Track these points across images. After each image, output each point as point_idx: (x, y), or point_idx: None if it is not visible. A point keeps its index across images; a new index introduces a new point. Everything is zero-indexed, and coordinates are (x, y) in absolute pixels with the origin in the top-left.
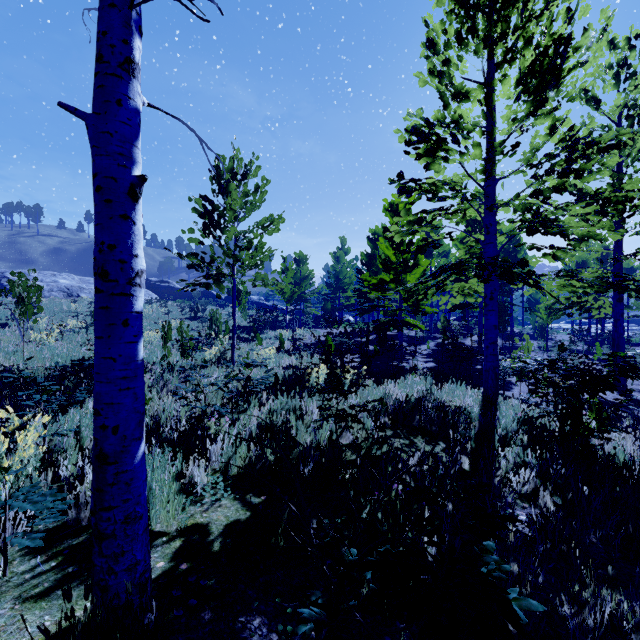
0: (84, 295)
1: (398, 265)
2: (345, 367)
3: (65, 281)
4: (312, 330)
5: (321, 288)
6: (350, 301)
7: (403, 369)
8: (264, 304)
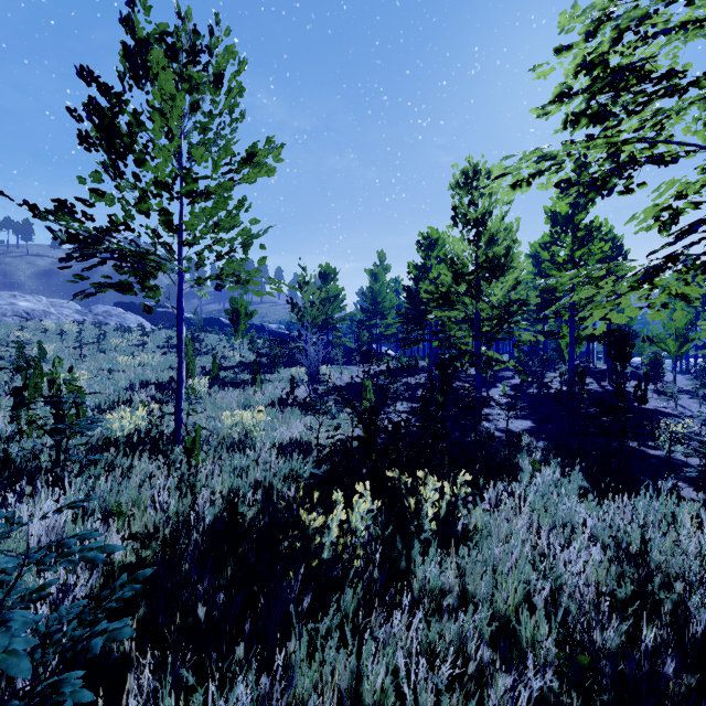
0: (50, 322)
1: (479, 266)
2: (412, 469)
3: (27, 304)
4: (342, 368)
5: (354, 315)
6: (391, 330)
7: (495, 439)
8: (285, 334)
